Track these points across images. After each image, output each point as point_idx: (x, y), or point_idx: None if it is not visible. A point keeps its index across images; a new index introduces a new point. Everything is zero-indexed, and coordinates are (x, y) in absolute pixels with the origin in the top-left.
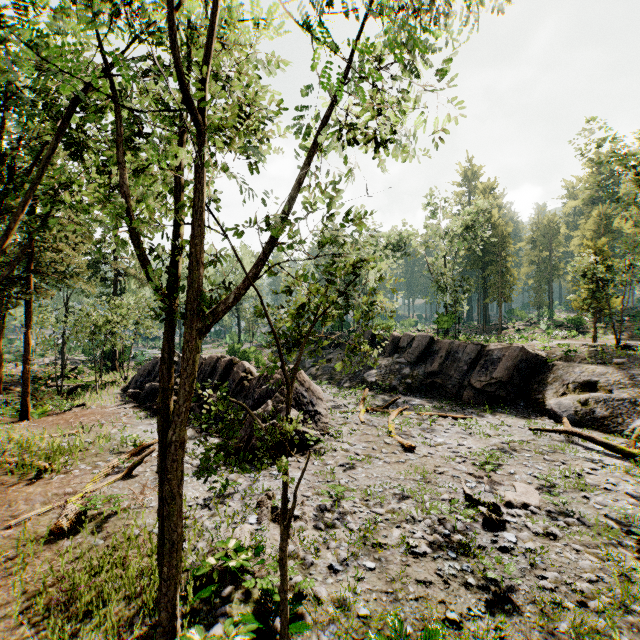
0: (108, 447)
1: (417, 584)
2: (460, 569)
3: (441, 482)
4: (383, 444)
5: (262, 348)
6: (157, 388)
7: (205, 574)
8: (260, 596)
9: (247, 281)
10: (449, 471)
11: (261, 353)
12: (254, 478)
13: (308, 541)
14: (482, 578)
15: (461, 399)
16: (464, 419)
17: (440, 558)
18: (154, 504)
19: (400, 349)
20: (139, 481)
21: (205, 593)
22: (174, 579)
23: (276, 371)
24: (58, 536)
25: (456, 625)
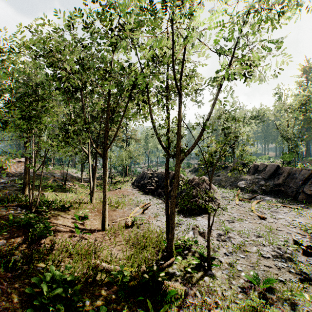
0: (133, 203)
1: (264, 266)
2: (287, 266)
3: (280, 234)
4: (248, 215)
5: (184, 169)
6: (145, 183)
7: (177, 245)
8: (198, 254)
9: (195, 144)
10: (285, 230)
11: (184, 171)
12: (189, 220)
13: (214, 244)
14: (298, 271)
15: (297, 199)
16: (297, 209)
17: (276, 260)
18: (154, 223)
19: (258, 171)
20: (147, 215)
21: (179, 250)
22: (172, 239)
23: (196, 178)
24: (127, 227)
25: (282, 282)
